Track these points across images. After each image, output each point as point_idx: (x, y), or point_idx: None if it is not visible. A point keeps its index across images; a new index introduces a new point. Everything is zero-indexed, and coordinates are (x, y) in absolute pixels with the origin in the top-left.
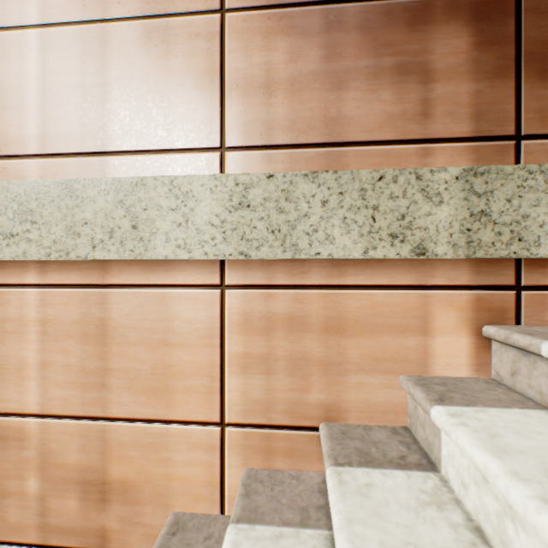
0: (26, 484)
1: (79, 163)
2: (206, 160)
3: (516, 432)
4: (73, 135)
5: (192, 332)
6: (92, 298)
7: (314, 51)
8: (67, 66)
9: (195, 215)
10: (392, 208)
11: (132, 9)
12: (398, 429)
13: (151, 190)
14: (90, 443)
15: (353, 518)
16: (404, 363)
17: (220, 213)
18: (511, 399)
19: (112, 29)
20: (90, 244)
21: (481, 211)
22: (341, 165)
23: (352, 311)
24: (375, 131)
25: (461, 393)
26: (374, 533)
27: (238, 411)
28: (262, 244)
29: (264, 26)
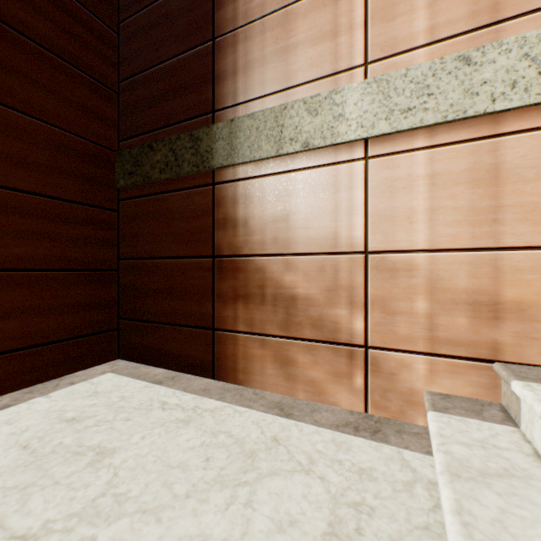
0: (414, 305)
1: (467, 39)
2: None
3: None
4: (461, 18)
5: None
6: (481, 149)
7: None
8: None
9: None
10: None
11: None
12: None
13: None
14: (479, 270)
15: None
16: None
17: None
18: None
19: None
20: (488, 99)
21: None
22: None
23: None
24: None
25: None
26: None
27: None
28: None
29: None
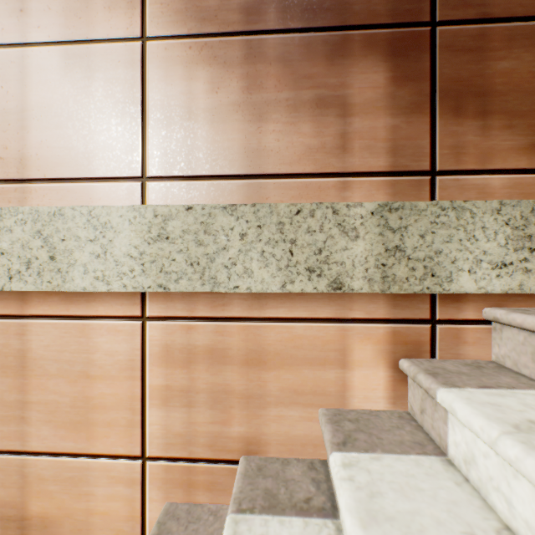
0: None
1: None
2: (127, 189)
3: (398, 490)
4: None
5: (113, 364)
6: (11, 329)
7: (235, 82)
8: None
9: (114, 246)
10: (310, 242)
11: (52, 34)
12: (316, 463)
13: (69, 220)
14: (9, 477)
15: None
16: (323, 396)
17: (139, 245)
18: (414, 441)
19: (32, 54)
20: (7, 275)
21: (396, 246)
22: (261, 197)
23: (272, 343)
24: (295, 163)
25: (368, 433)
26: None
27: (159, 444)
28: (181, 277)
29: (185, 55)
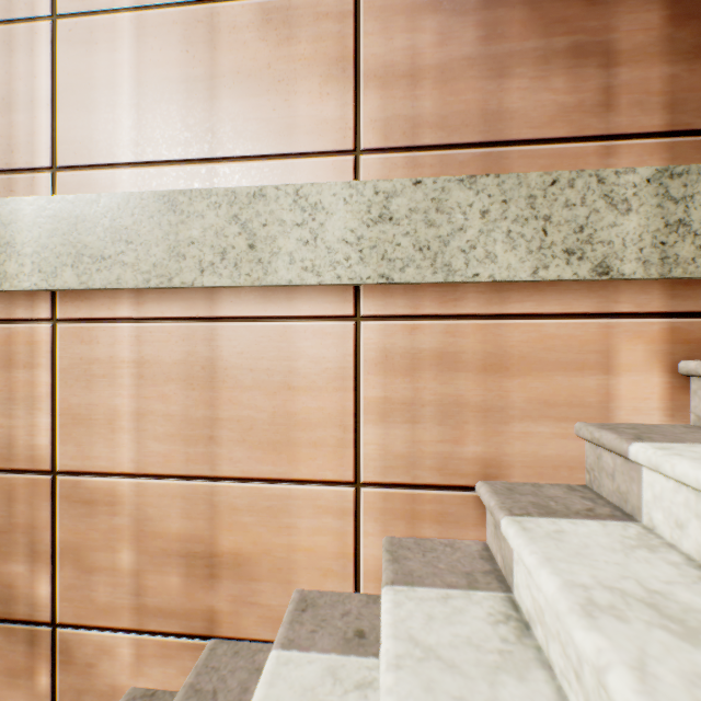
0: (118, 557)
1: (182, 172)
2: (337, 166)
3: None
4: (174, 139)
5: (319, 373)
6: (197, 334)
7: (470, 32)
8: (167, 56)
9: (325, 231)
10: (568, 219)
11: None
12: (575, 486)
13: (271, 202)
14: (195, 507)
15: (552, 557)
16: (581, 408)
17: (356, 228)
18: None
19: (222, 11)
20: (197, 268)
21: (678, 220)
22: (502, 169)
23: (516, 345)
24: (545, 127)
25: (659, 434)
26: (582, 569)
27: (376, 468)
28: (407, 265)
29: (407, 3)
